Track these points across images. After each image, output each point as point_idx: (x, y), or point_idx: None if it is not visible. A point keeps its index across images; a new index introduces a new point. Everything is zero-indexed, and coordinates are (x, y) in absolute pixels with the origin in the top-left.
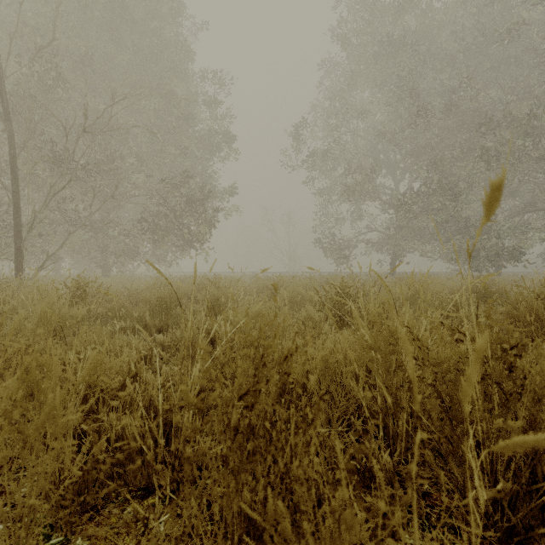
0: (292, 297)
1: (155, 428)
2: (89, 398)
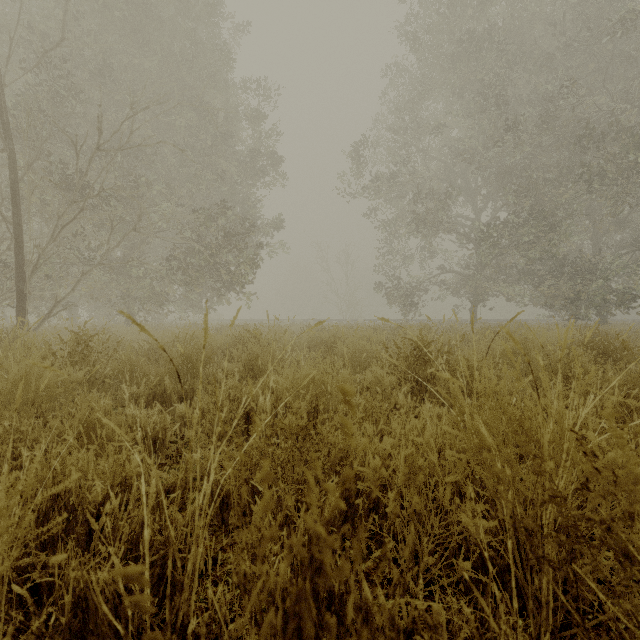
0: (353, 353)
1: (137, 588)
2: (54, 516)
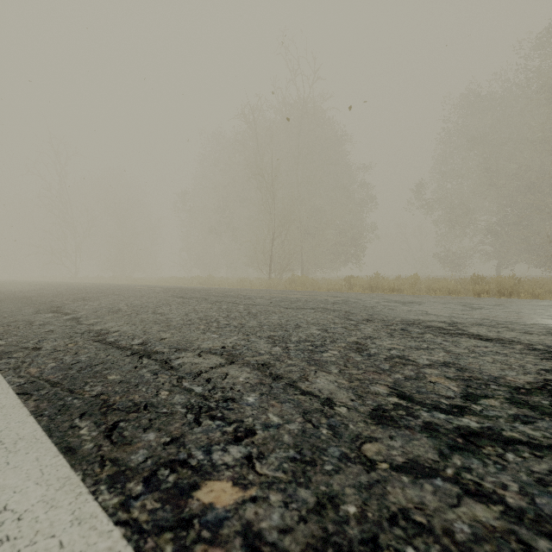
0: None
1: None
2: None
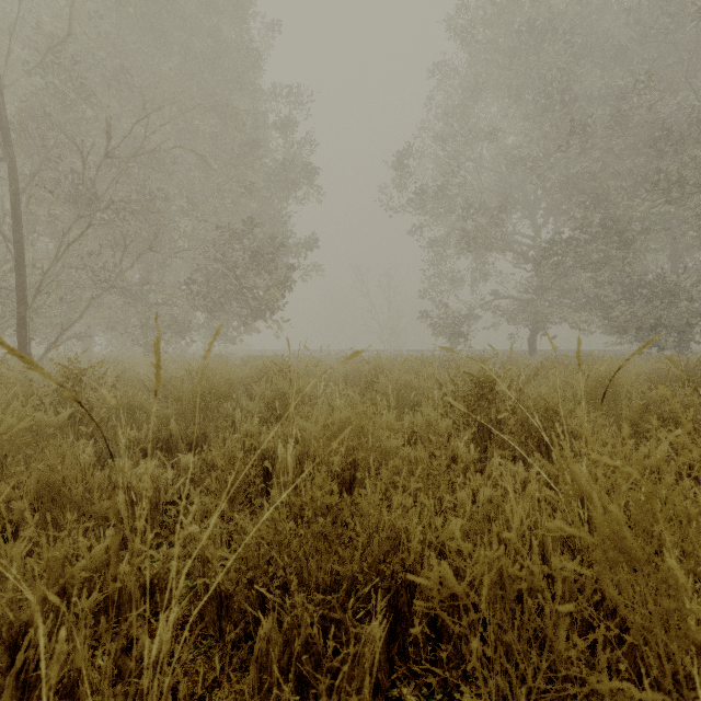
0: (398, 390)
1: None
2: None
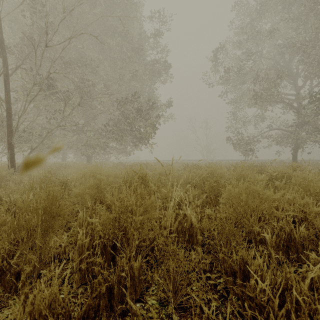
0: (246, 200)
1: None
2: None
